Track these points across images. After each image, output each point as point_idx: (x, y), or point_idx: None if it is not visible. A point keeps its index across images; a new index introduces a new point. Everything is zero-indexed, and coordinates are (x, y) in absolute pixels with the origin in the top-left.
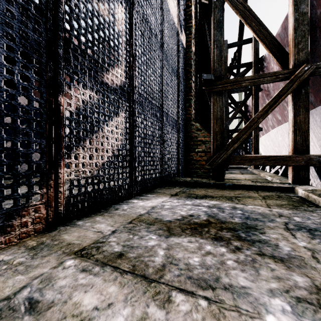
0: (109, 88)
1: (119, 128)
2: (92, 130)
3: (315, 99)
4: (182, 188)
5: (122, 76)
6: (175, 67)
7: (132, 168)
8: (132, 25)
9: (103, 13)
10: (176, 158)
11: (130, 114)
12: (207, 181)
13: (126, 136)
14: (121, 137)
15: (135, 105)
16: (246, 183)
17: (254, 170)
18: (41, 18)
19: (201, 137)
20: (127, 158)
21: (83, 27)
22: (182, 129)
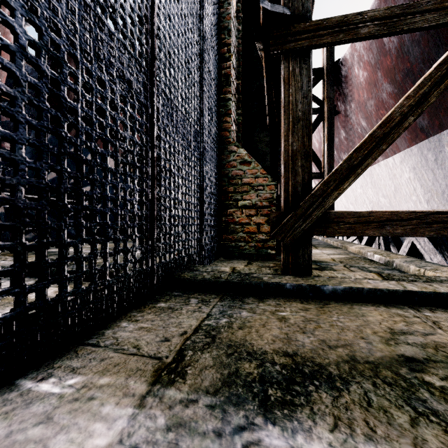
0: None
1: None
2: None
3: (431, 122)
4: (207, 308)
5: None
6: (194, 5)
7: None
8: None
9: None
10: (196, 219)
11: None
12: (274, 278)
13: None
14: None
15: None
16: (376, 283)
17: (330, 240)
18: None
19: (249, 176)
20: None
21: None
22: (212, 158)
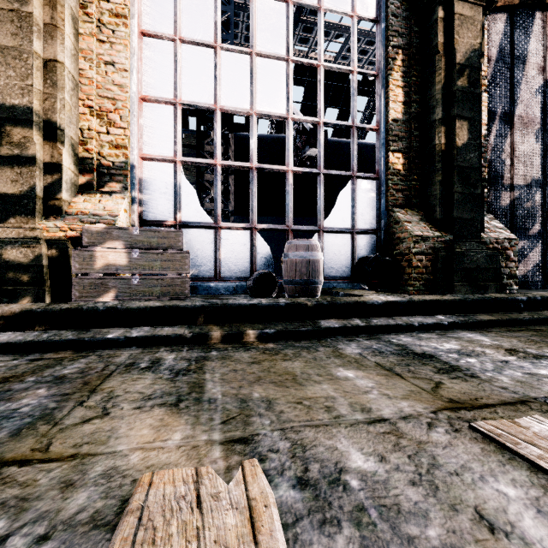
0: (531, 236)
1: (537, 253)
2: (524, 256)
3: None
4: None
5: (538, 227)
6: None
7: (545, 273)
8: (545, 195)
9: (528, 205)
10: None
11: (543, 244)
12: None
13: (541, 256)
14: (537, 257)
15: (547, 238)
16: None
17: None
18: (509, 227)
19: None
20: (541, 268)
21: (520, 219)
22: None
